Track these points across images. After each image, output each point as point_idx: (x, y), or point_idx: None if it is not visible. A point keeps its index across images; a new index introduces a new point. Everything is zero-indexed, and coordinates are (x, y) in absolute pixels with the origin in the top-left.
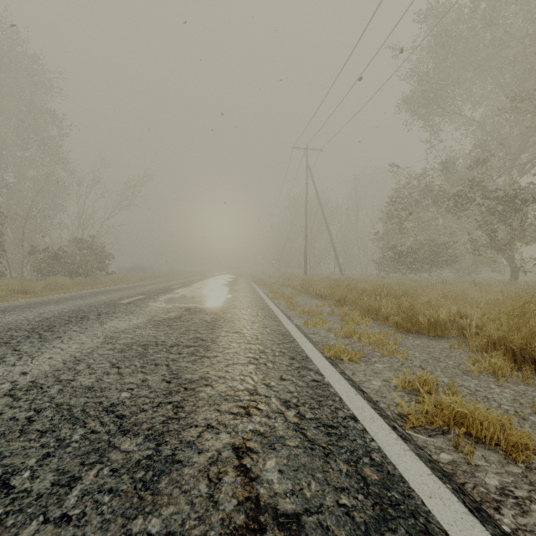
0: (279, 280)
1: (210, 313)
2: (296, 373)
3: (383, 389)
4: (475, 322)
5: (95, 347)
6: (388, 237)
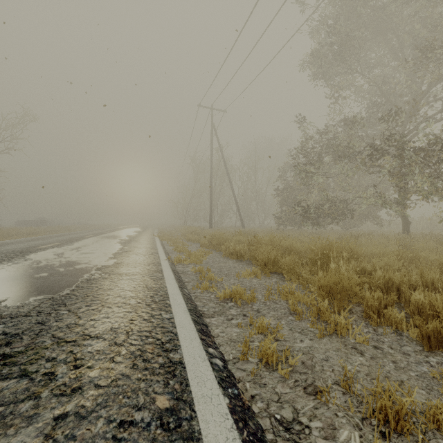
0: (185, 233)
1: None
2: None
3: None
4: None
5: None
6: (286, 193)
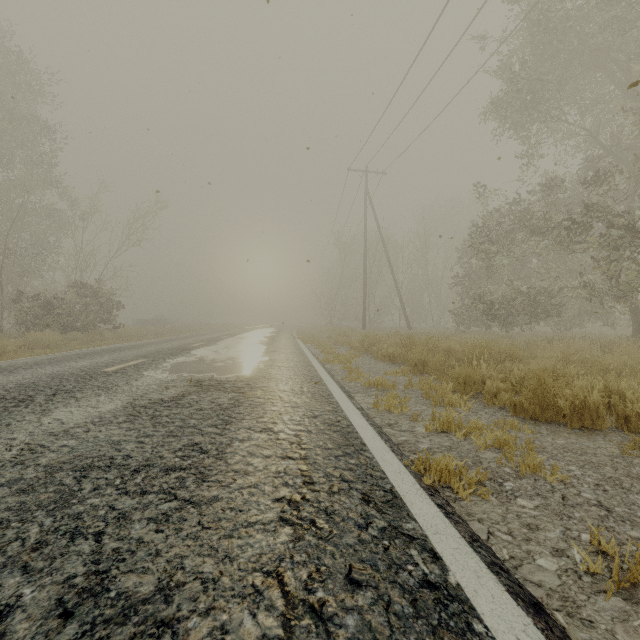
0: (331, 335)
1: (230, 390)
2: (382, 556)
3: (571, 586)
4: None
5: None
6: (468, 281)
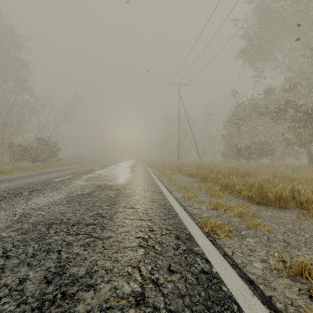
0: (162, 164)
1: (114, 189)
2: (184, 260)
3: (267, 274)
4: (311, 198)
5: (3, 228)
6: (229, 137)
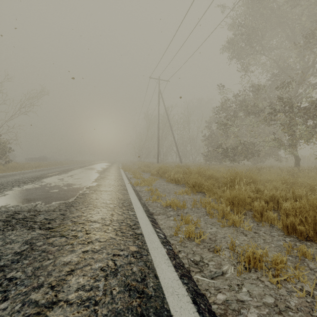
0: (140, 166)
1: (38, 224)
2: None
3: None
4: None
5: None
6: (211, 138)
